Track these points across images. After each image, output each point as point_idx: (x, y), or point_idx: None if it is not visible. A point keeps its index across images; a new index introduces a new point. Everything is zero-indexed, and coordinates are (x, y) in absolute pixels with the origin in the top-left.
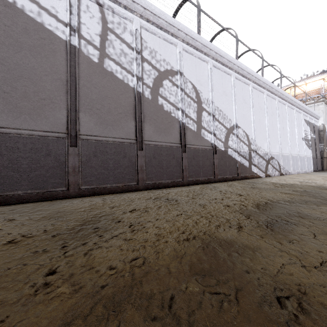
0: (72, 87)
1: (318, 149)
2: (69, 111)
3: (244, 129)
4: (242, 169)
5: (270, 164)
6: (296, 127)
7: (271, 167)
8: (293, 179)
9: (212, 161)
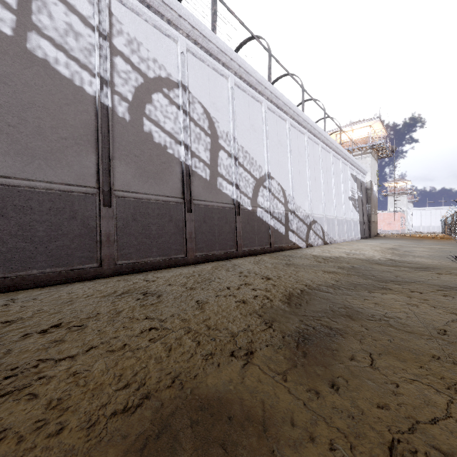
0: None
1: (365, 211)
2: None
3: (280, 181)
4: (276, 237)
5: (311, 230)
6: (342, 183)
7: (313, 234)
8: (339, 250)
9: (234, 225)
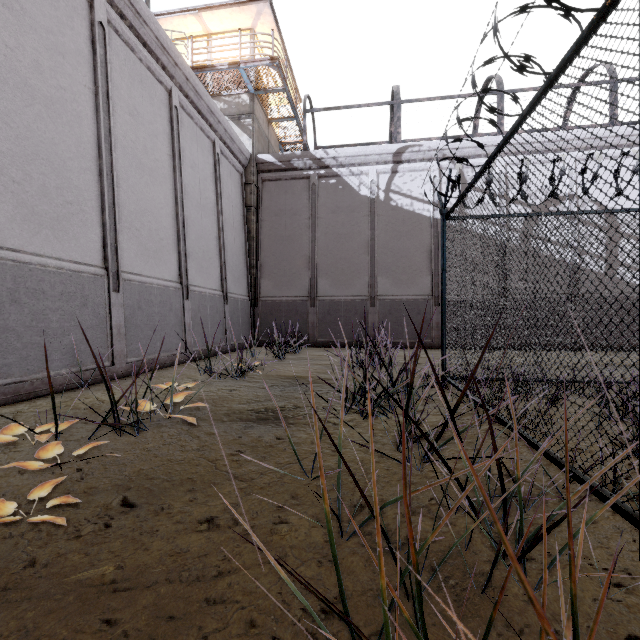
0: (435, 255)
1: None
2: (433, 276)
3: None
4: None
5: None
6: None
7: None
8: None
9: None
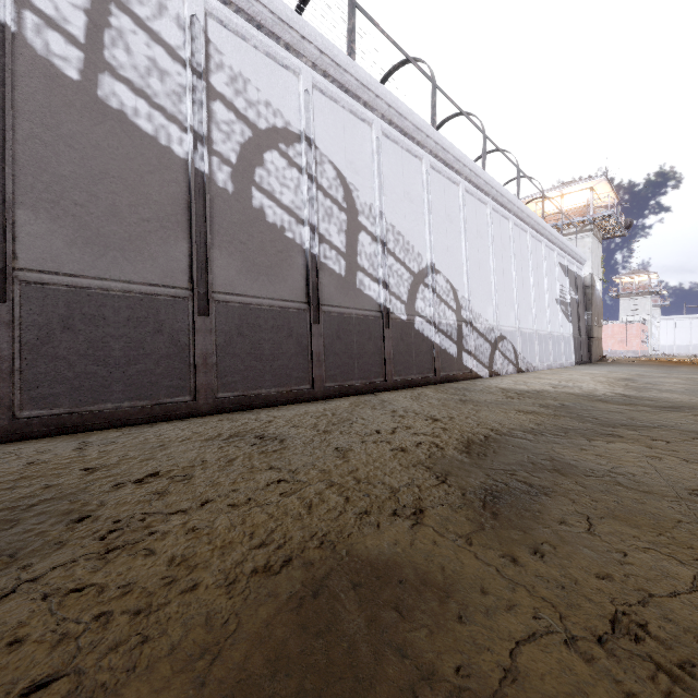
0: None
1: (582, 322)
2: None
3: (449, 277)
4: (444, 361)
5: (498, 350)
6: (546, 278)
7: (501, 357)
8: (541, 381)
9: (381, 343)
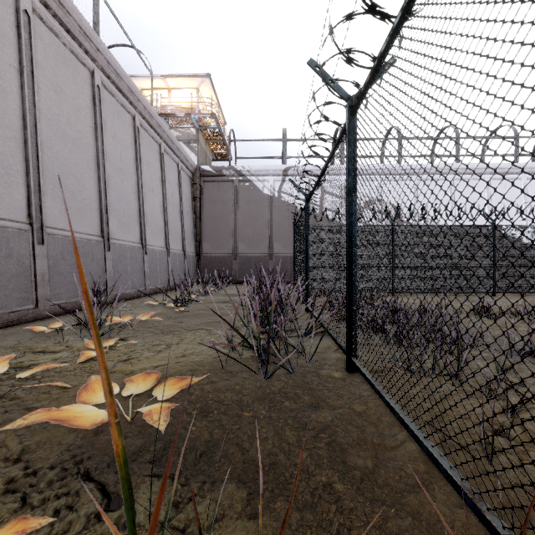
0: None
1: None
2: None
3: None
4: None
5: None
6: None
7: None
8: None
9: None
